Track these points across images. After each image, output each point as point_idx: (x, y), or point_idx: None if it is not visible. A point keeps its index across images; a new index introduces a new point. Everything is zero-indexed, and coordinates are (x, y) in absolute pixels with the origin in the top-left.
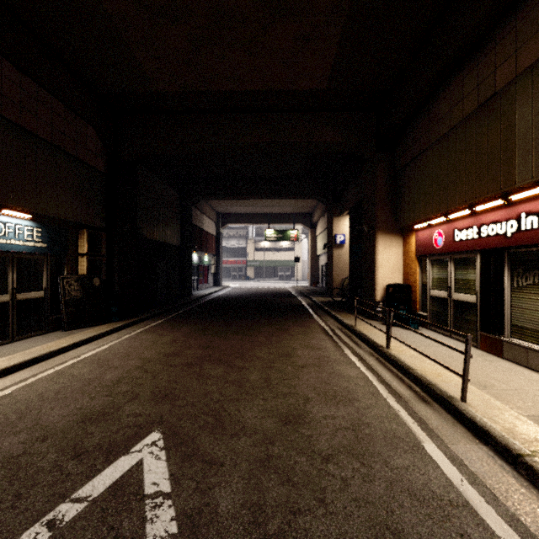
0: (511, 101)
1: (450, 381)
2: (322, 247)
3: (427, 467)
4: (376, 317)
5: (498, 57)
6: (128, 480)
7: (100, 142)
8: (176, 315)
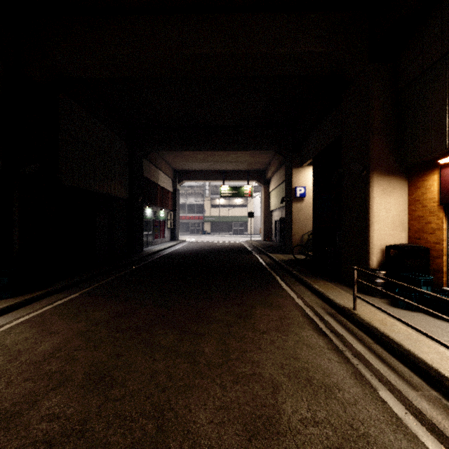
0: None
1: None
2: (276, 202)
3: None
4: (375, 292)
5: None
6: None
7: None
8: (106, 282)
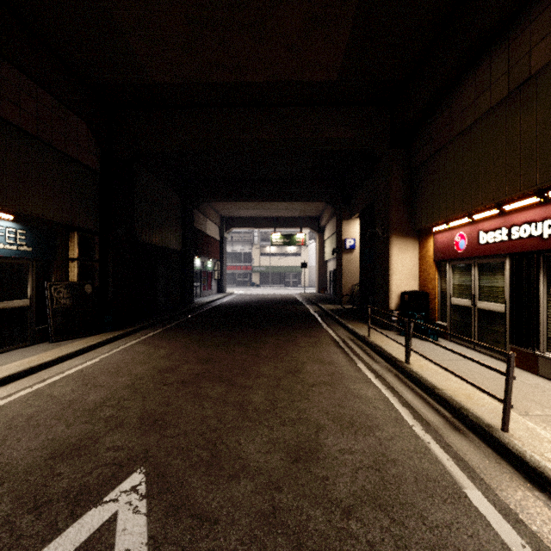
0: (550, 84)
1: (484, 405)
2: (330, 252)
3: (475, 525)
4: (391, 327)
5: (533, 36)
6: (94, 545)
7: (93, 138)
8: (176, 324)
